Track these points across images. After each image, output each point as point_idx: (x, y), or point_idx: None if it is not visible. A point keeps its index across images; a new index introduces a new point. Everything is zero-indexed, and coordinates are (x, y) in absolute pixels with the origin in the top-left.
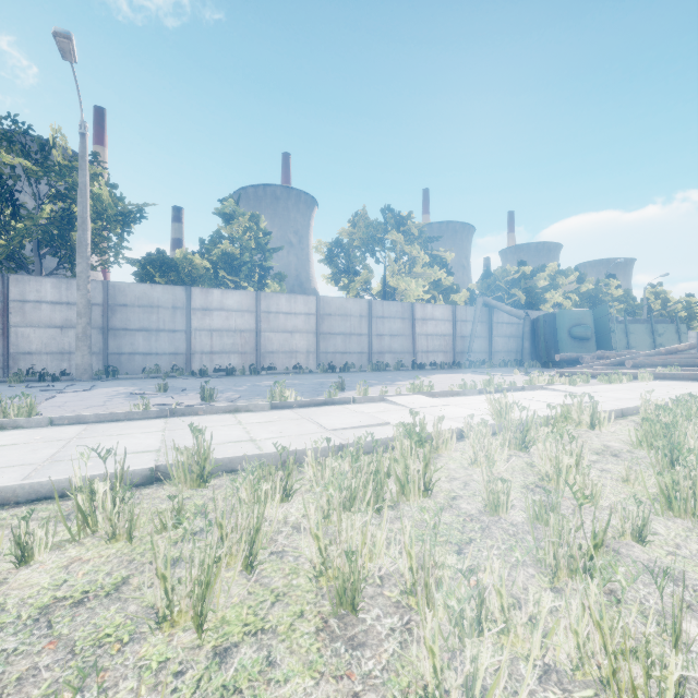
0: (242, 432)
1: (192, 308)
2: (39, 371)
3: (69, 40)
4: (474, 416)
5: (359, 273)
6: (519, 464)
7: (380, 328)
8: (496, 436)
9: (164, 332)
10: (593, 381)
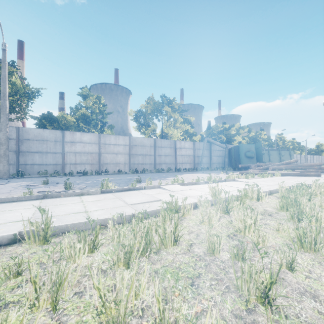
0: (82, 207)
1: (65, 141)
2: None
3: None
4: (203, 195)
5: (150, 126)
6: (225, 221)
7: (160, 152)
8: (213, 206)
9: (50, 153)
10: (256, 176)
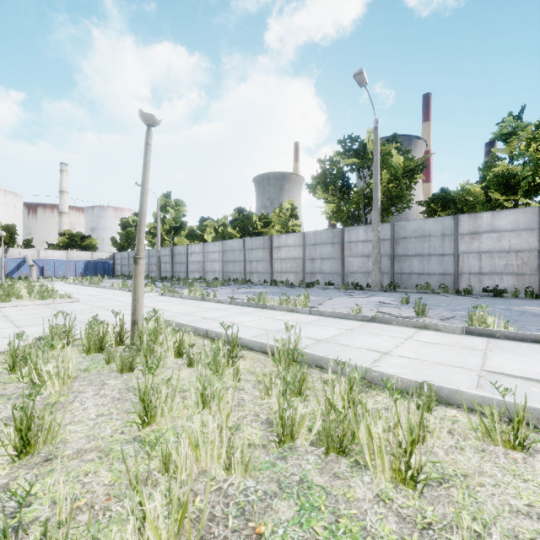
0: (392, 345)
1: (459, 233)
2: (356, 283)
3: (361, 74)
4: None
5: None
6: None
7: None
8: None
9: (434, 256)
10: None
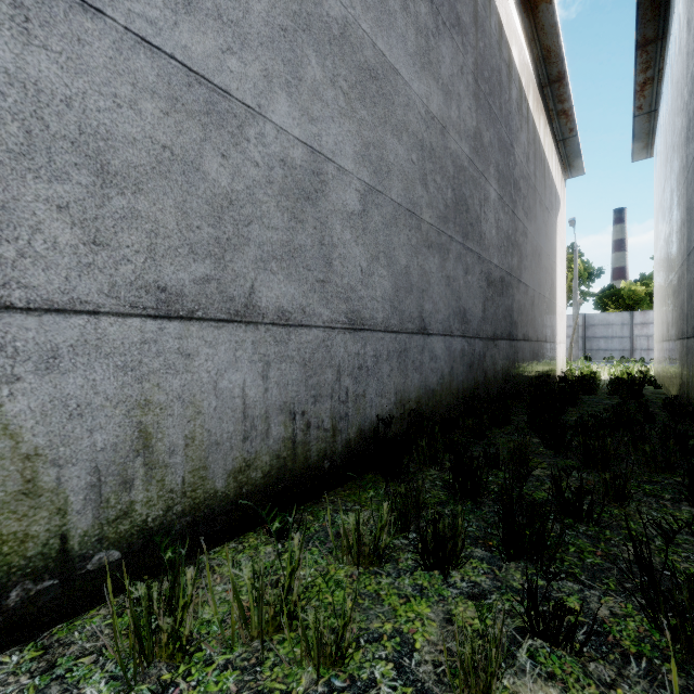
0: None
1: (634, 323)
2: None
3: (574, 221)
4: None
5: None
6: None
7: None
8: None
9: (615, 338)
10: None
